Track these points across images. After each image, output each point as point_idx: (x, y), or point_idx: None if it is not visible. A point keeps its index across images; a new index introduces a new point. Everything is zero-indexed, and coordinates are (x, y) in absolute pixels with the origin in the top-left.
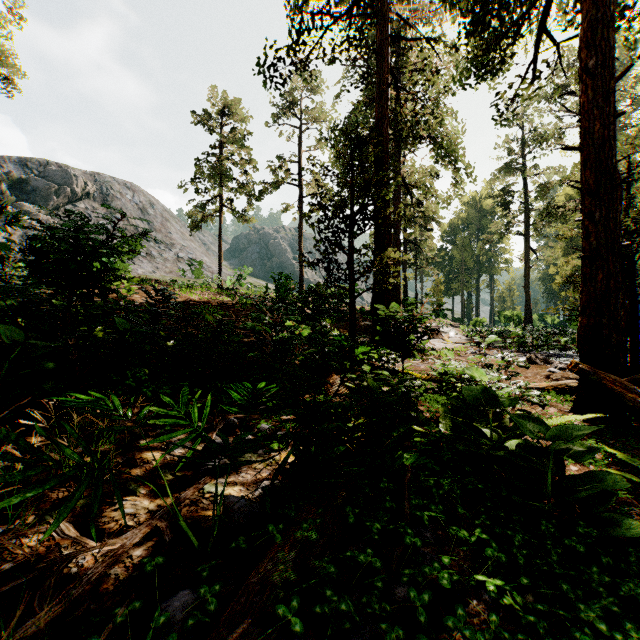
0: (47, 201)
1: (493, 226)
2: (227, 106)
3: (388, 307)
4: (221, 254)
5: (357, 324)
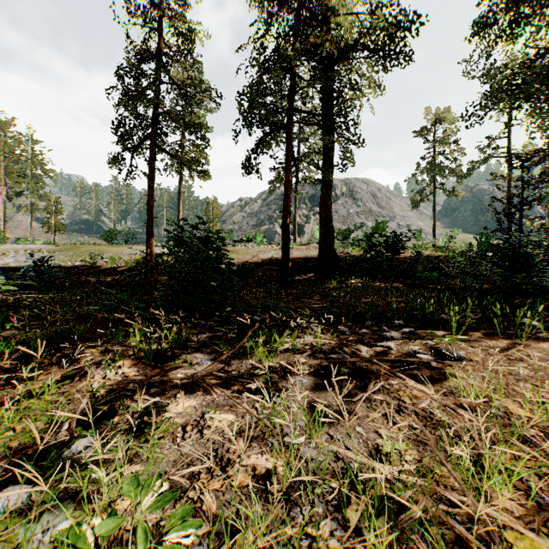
0: None
1: None
2: (439, 119)
3: None
4: (435, 223)
5: None
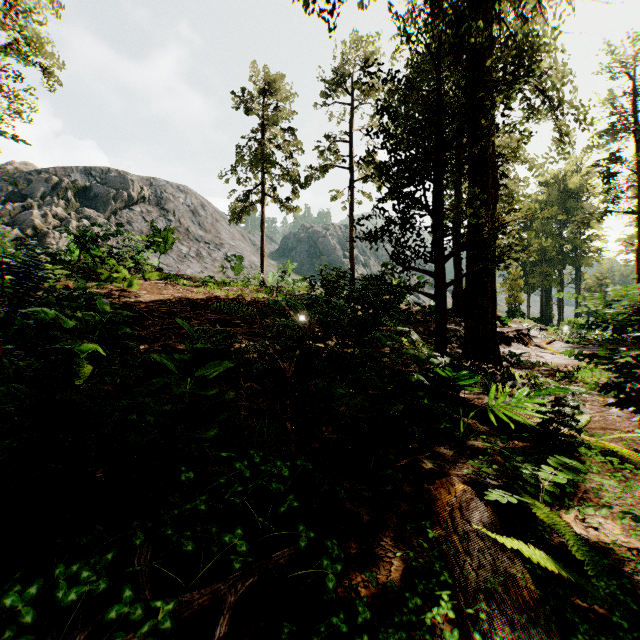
0: (106, 206)
1: (589, 205)
2: (269, 83)
3: (493, 303)
4: (263, 248)
5: (428, 327)
